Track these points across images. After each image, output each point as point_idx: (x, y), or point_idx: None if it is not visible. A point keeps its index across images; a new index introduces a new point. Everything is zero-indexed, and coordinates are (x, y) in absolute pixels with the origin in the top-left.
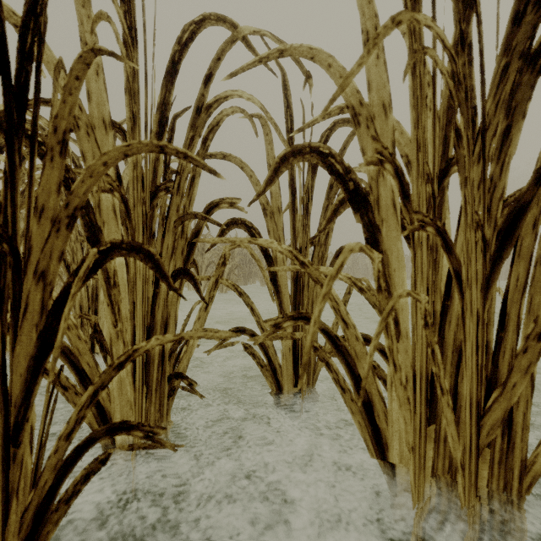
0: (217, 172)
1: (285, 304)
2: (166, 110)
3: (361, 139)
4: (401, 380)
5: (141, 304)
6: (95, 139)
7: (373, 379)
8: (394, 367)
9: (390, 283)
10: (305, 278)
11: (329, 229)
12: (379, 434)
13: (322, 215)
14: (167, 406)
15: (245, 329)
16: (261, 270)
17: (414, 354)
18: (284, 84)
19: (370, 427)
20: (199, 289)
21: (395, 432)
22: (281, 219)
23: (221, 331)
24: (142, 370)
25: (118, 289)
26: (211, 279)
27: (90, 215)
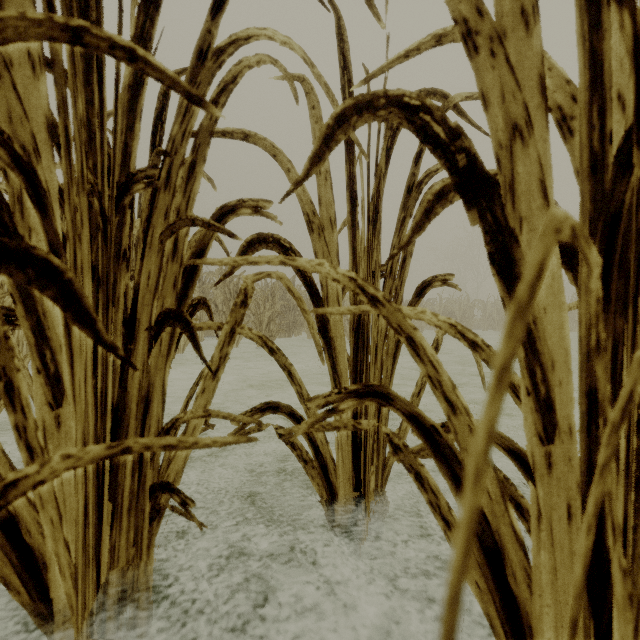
0: (204, 98)
1: (340, 366)
2: (147, 48)
3: (480, 76)
4: (621, 559)
5: (91, 371)
6: (11, 83)
7: (503, 508)
8: (613, 534)
9: (537, 334)
10: (372, 326)
11: (406, 253)
12: (516, 607)
13: (396, 233)
14: (149, 535)
15: (279, 405)
16: (304, 314)
17: (585, 466)
18: (339, 31)
19: (498, 594)
20: (199, 344)
21: (546, 607)
22: (335, 237)
23: (233, 416)
24: (97, 484)
25: (8, 345)
26: (224, 327)
27: (1, 214)
